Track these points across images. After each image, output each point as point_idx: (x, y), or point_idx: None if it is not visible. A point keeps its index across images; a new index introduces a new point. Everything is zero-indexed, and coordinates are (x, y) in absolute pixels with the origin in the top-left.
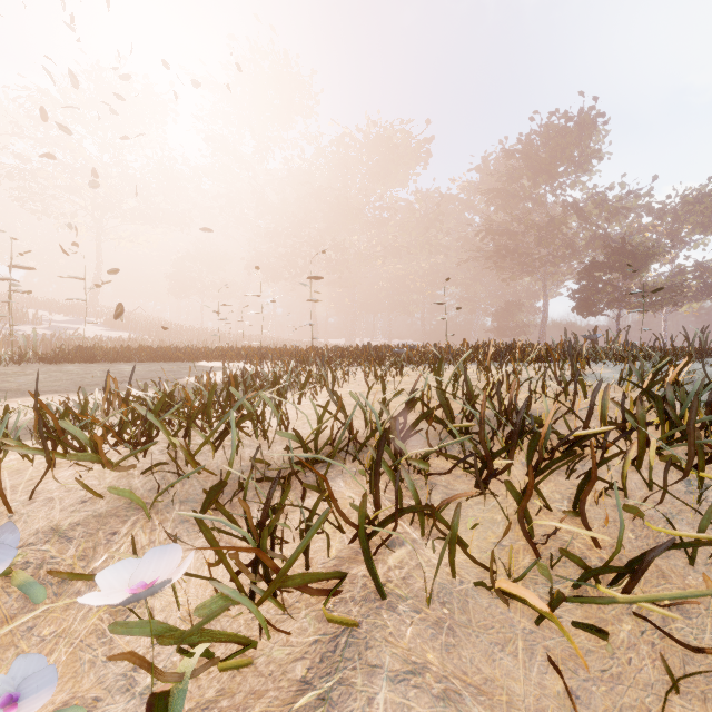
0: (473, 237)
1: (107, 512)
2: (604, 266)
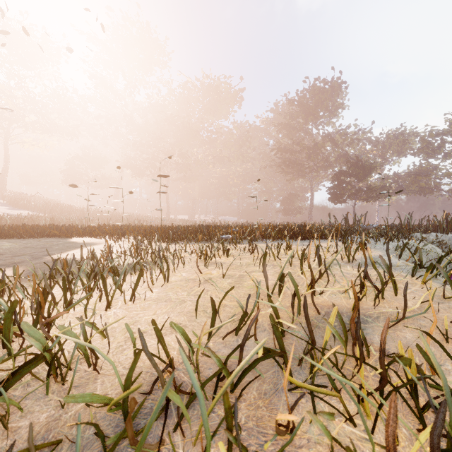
0: (269, 153)
1: None
2: (347, 173)
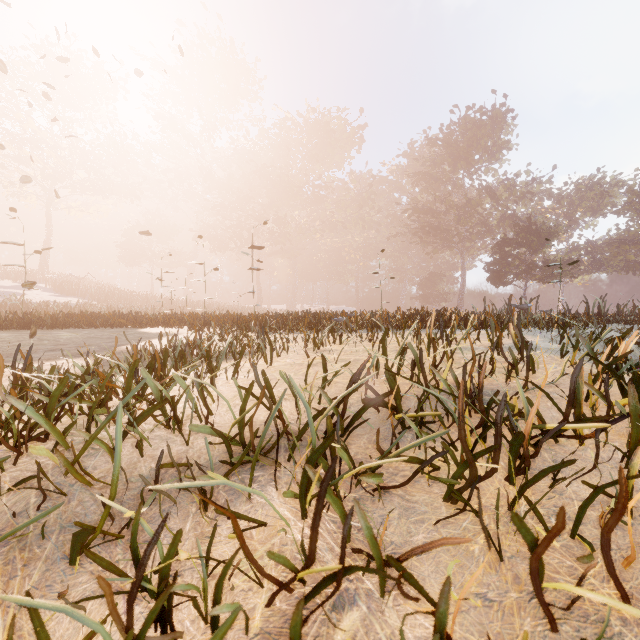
0: (401, 215)
1: None
2: (514, 242)
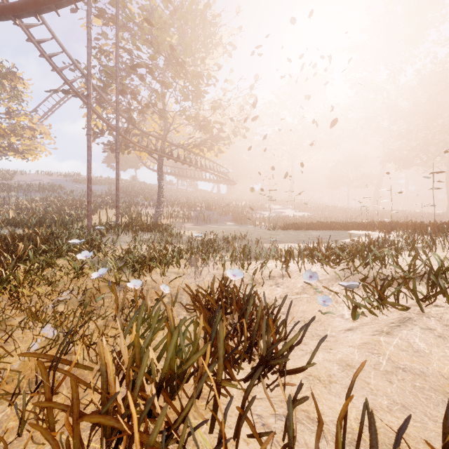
0: None
1: (330, 279)
2: None
